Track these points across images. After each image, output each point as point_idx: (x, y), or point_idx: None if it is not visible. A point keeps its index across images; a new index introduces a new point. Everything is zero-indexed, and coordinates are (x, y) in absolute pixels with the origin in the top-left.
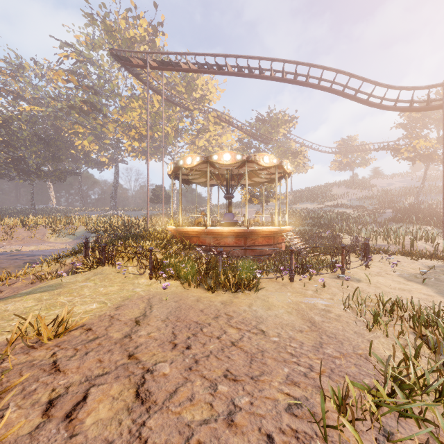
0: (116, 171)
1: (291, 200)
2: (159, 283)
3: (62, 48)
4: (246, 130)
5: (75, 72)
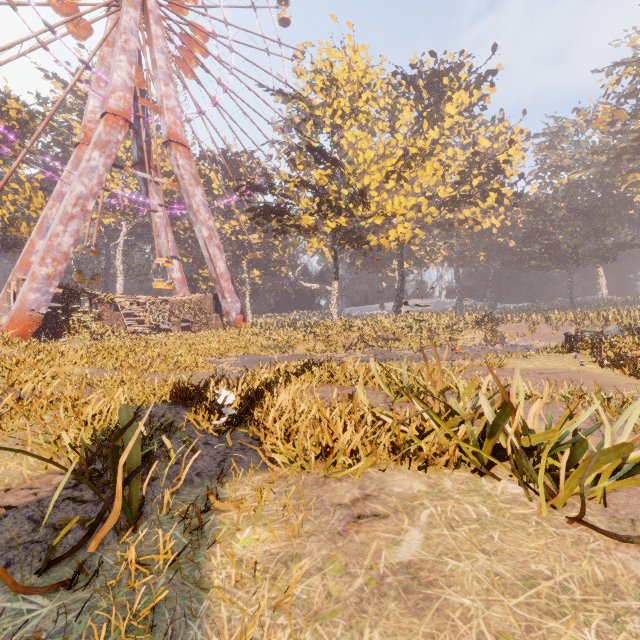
0: None
1: None
2: (602, 369)
3: (610, 73)
4: None
5: (633, 92)
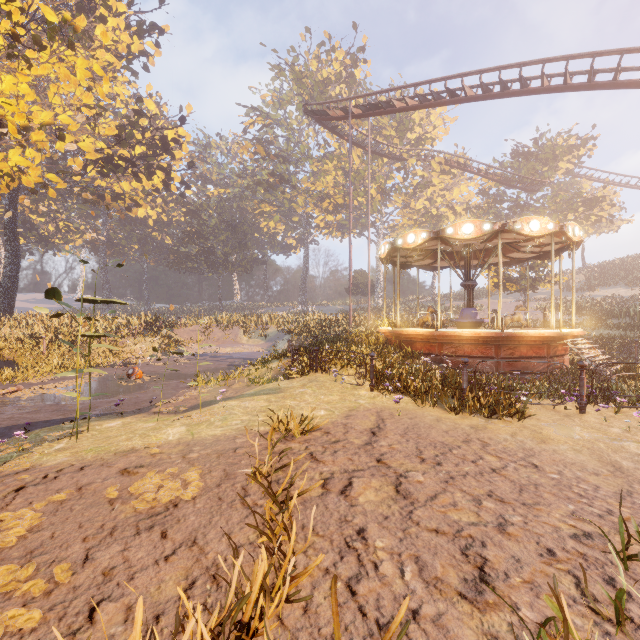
0: (305, 255)
1: (583, 283)
2: (383, 397)
3: (248, 114)
4: (494, 174)
5: (261, 139)
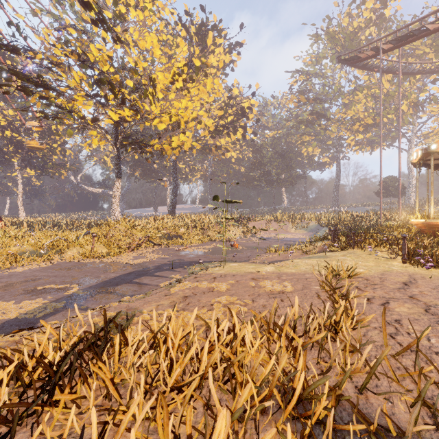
0: (337, 168)
1: None
2: (414, 267)
3: (293, 76)
4: None
5: (302, 91)
